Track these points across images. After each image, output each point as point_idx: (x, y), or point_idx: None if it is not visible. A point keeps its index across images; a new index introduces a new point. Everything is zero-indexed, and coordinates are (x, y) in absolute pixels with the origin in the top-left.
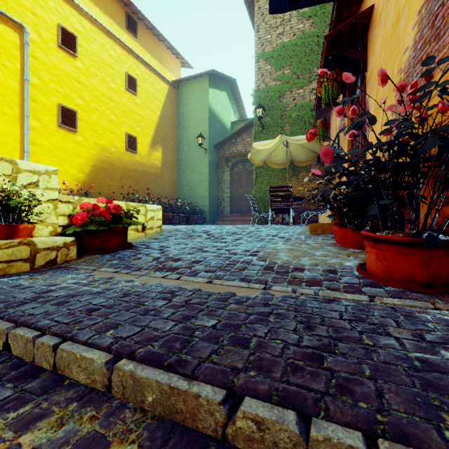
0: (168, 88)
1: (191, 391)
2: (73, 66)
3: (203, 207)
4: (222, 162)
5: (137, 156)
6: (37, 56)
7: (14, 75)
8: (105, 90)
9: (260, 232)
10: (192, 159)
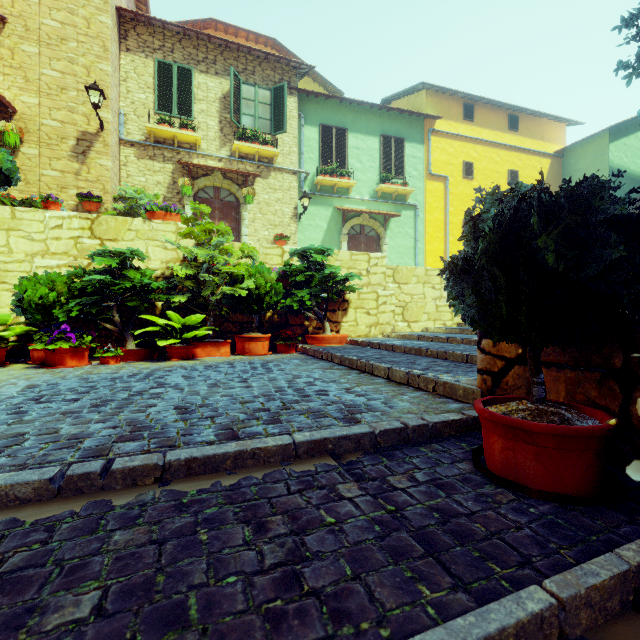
0: (550, 162)
1: None
2: (470, 187)
3: None
4: None
5: None
6: (452, 192)
7: (441, 211)
8: None
9: None
10: None
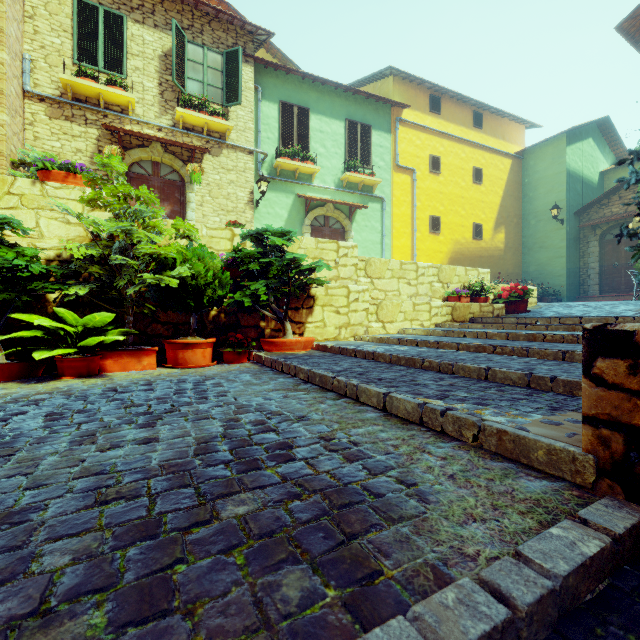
0: (511, 162)
1: (606, 317)
2: (437, 183)
3: (558, 287)
4: (586, 230)
5: (482, 242)
6: (419, 186)
7: (408, 205)
8: (457, 191)
9: (639, 303)
10: (542, 234)
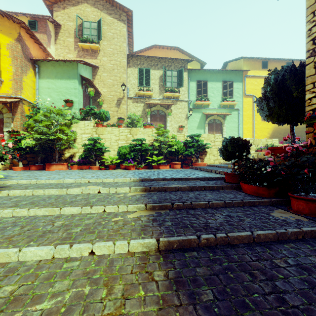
0: None
1: None
2: None
3: None
4: None
5: None
6: None
7: (251, 110)
8: None
9: None
10: None
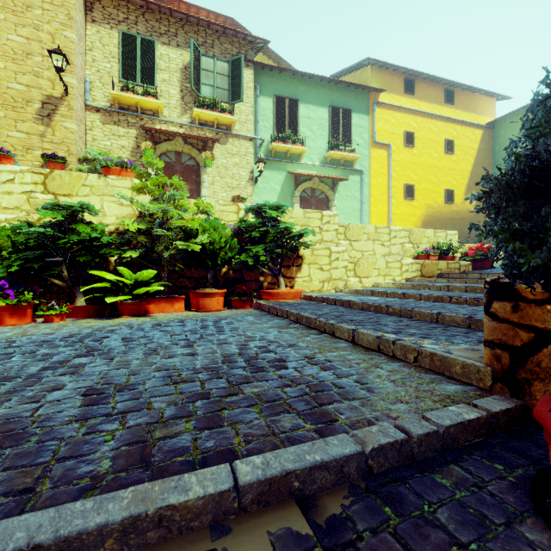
0: (482, 132)
1: None
2: (411, 155)
3: None
4: None
5: (453, 206)
6: (394, 159)
7: (385, 176)
8: (430, 161)
9: None
10: None
